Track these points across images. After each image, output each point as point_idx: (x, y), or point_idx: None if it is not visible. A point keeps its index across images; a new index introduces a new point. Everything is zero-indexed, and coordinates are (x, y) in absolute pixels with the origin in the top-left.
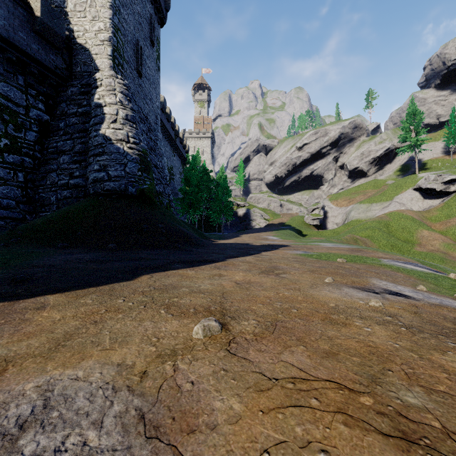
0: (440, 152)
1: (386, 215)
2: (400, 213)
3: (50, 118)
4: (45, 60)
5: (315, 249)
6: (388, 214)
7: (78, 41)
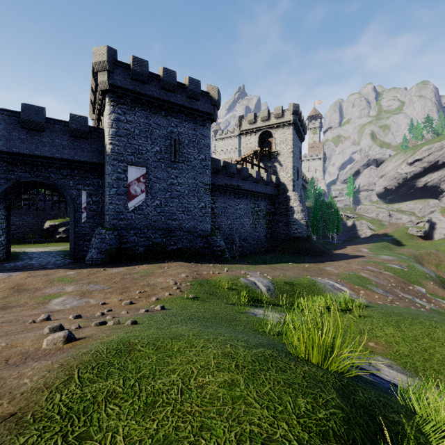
0: None
1: None
2: None
3: (274, 210)
4: (274, 193)
5: (373, 259)
6: None
7: (281, 181)
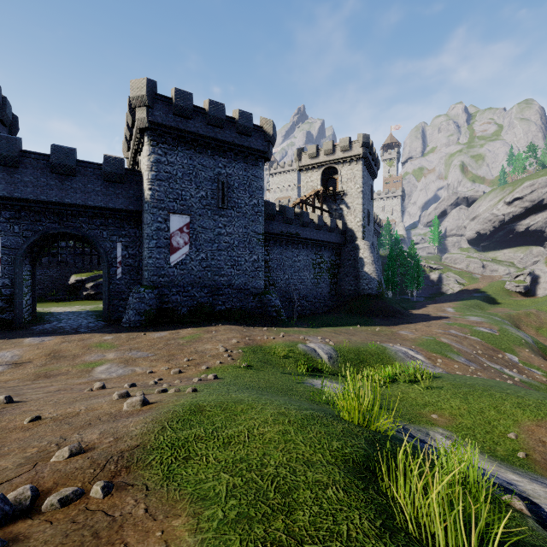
0: None
1: None
2: None
3: (340, 261)
4: (340, 241)
5: (459, 321)
6: None
7: (348, 227)
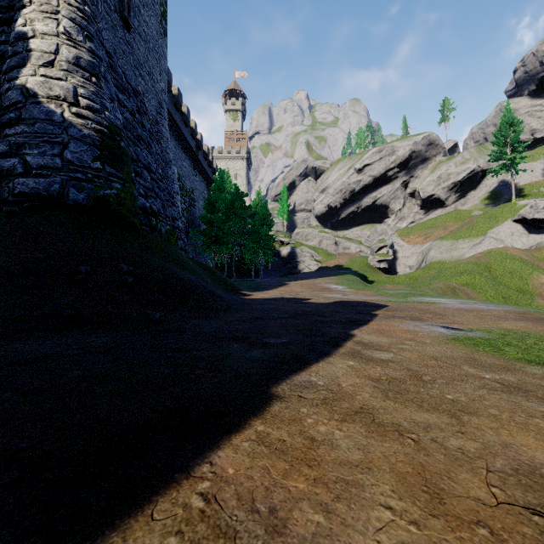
0: (541, 175)
1: (484, 255)
2: (503, 252)
3: None
4: None
5: (450, 314)
6: (487, 254)
7: None
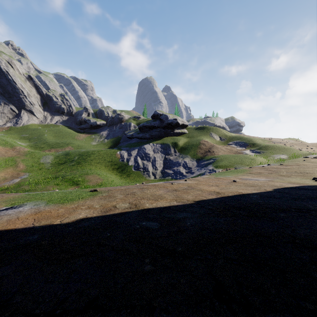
0: None
1: None
2: None
3: None
4: None
5: None
6: None
7: None
